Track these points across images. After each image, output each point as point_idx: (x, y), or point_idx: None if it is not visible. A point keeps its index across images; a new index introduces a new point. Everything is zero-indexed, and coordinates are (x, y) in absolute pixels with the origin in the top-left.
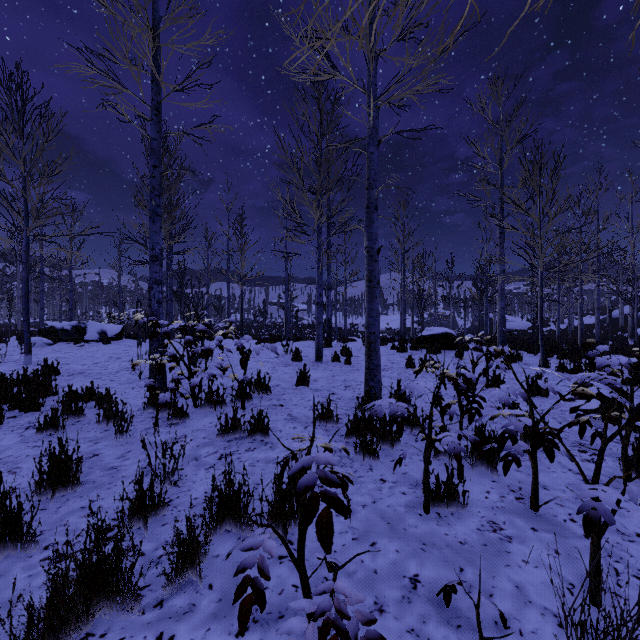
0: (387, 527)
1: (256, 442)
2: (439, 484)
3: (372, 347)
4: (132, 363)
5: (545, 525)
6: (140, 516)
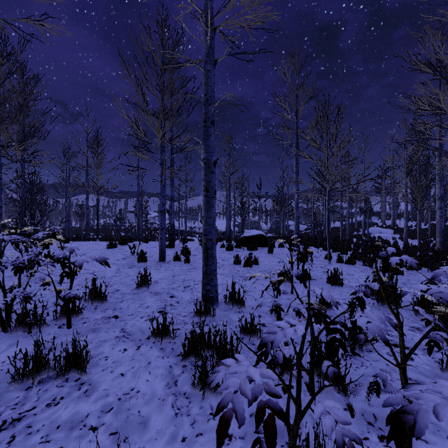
0: None
1: (68, 384)
2: None
3: (209, 253)
4: None
5: None
6: None
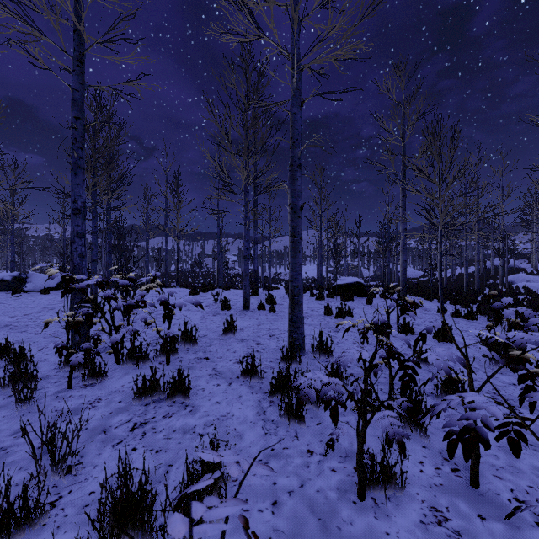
0: (318, 526)
1: (176, 405)
2: (374, 465)
3: (295, 300)
4: (44, 321)
5: (491, 509)
6: (6, 535)
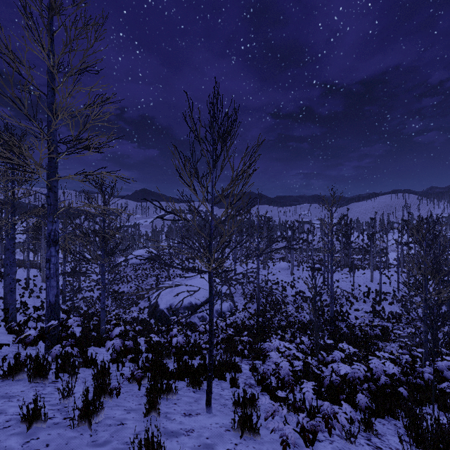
0: None
1: None
2: None
3: None
4: None
5: None
6: None
